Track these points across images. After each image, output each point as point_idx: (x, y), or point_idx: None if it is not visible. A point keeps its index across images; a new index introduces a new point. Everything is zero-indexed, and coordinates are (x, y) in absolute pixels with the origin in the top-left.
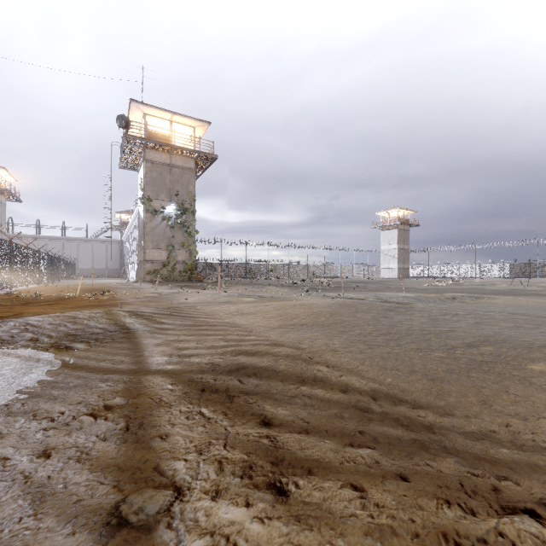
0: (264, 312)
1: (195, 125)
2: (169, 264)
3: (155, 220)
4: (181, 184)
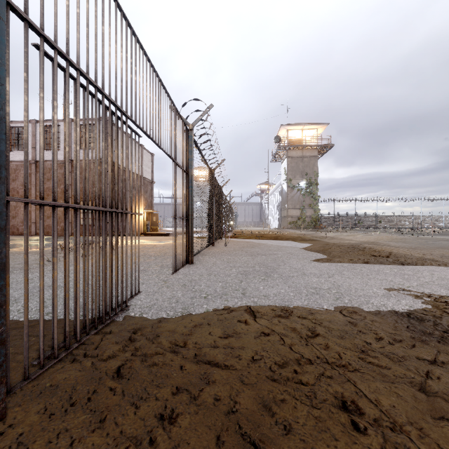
0: (367, 238)
1: (318, 127)
2: (301, 218)
3: (293, 192)
4: (308, 167)
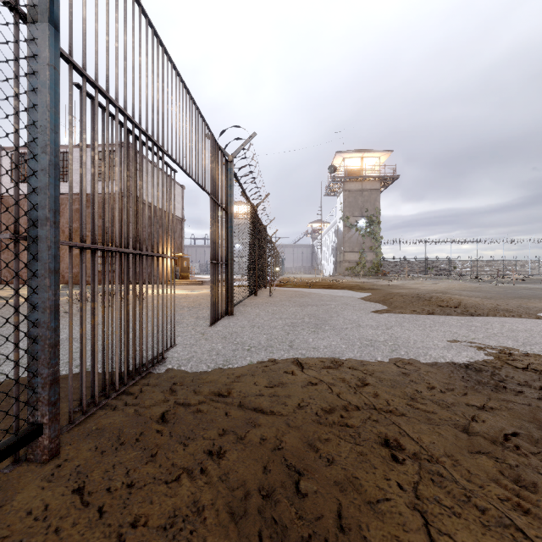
0: (436, 286)
1: (380, 155)
2: (360, 263)
3: (351, 232)
4: (369, 203)
